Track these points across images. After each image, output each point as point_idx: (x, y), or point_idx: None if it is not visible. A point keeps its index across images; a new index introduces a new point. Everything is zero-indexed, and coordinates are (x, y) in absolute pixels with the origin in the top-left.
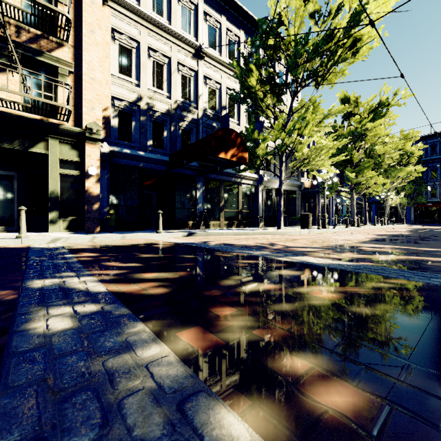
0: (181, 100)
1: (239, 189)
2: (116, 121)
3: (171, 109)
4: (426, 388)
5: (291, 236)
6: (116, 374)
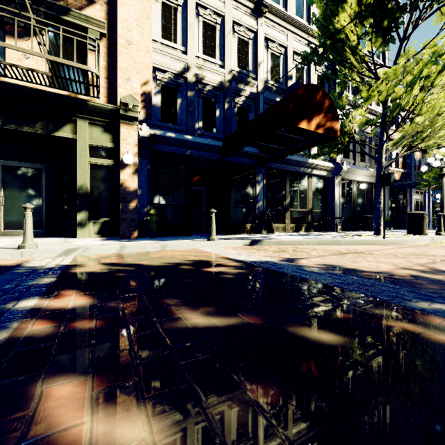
0: (237, 69)
1: (309, 182)
2: (159, 98)
3: (224, 82)
4: None
5: (421, 249)
6: None
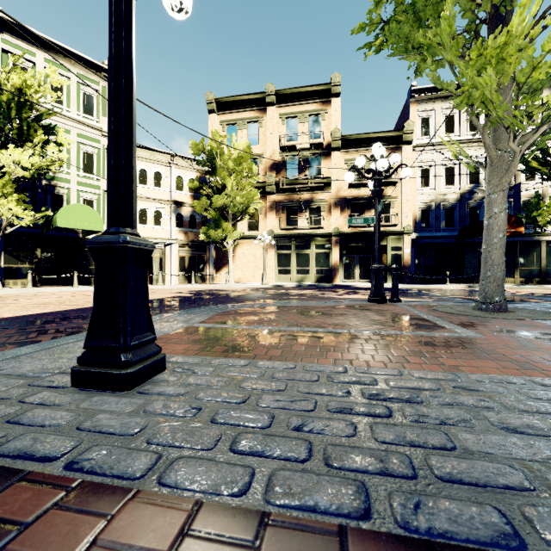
0: (469, 186)
1: (541, 246)
2: (419, 217)
3: (459, 197)
4: (460, 296)
5: None
6: (427, 294)
